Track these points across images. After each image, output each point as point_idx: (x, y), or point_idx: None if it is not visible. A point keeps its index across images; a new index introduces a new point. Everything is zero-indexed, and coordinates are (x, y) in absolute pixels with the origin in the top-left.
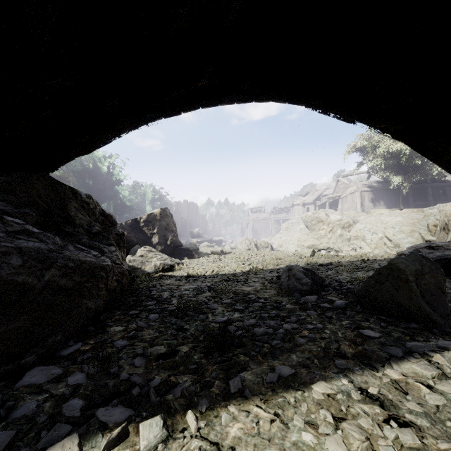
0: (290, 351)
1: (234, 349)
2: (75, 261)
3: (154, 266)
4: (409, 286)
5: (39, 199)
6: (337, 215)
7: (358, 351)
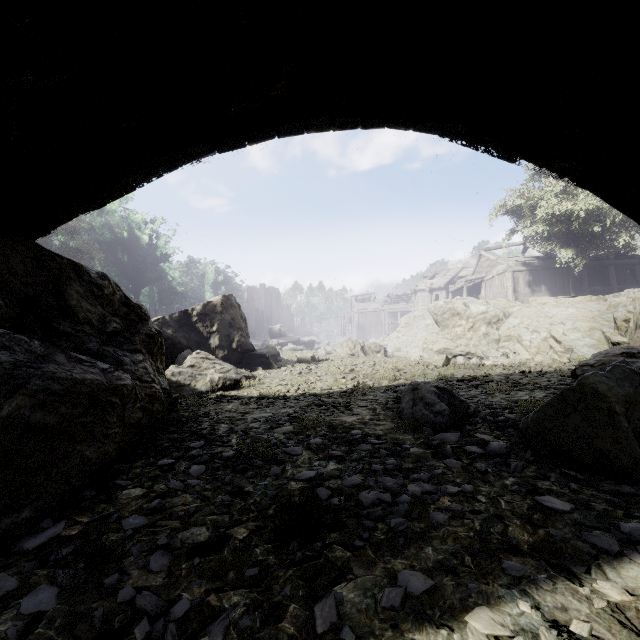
0: (422, 539)
1: (325, 533)
2: (64, 381)
3: (210, 382)
4: (614, 421)
5: (15, 278)
6: (481, 306)
7: (539, 540)
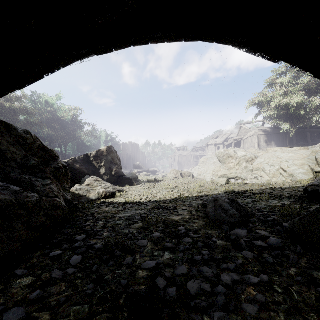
0: None
1: None
2: None
3: (98, 194)
4: None
5: None
6: (243, 152)
7: None
